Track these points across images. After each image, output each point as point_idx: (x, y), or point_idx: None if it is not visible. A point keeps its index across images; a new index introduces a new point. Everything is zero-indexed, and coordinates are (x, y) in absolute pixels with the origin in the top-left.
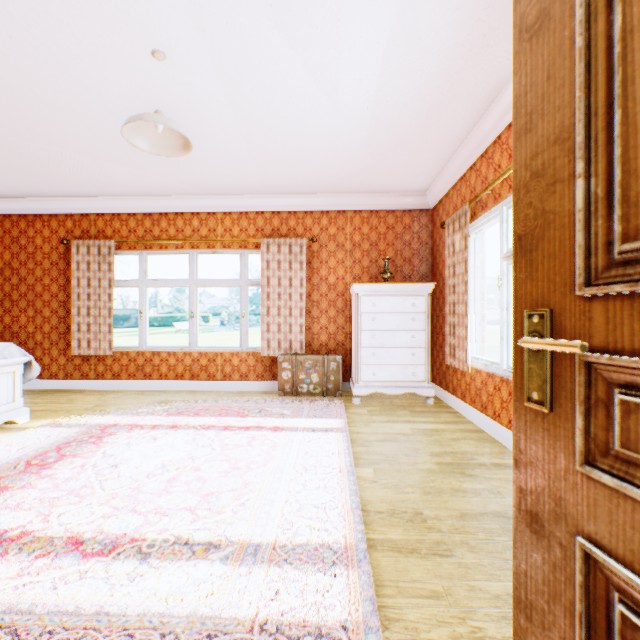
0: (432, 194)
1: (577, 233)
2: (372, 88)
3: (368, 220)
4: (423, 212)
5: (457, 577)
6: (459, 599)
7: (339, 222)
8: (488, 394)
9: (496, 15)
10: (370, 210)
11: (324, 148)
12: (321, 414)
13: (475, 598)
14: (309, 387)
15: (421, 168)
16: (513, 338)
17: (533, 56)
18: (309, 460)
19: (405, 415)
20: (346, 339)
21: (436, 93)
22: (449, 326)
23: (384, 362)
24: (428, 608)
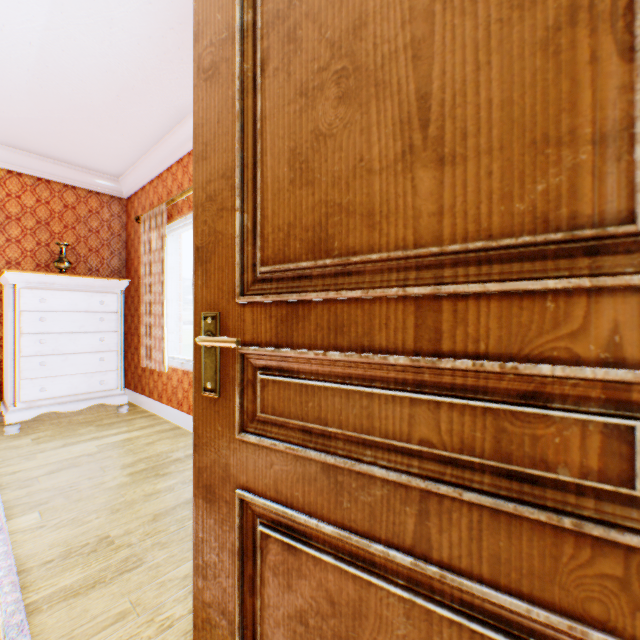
0: (127, 183)
1: (237, 254)
2: (39, 21)
3: (35, 189)
4: (116, 199)
5: (148, 582)
6: (150, 603)
7: None
8: (185, 391)
9: (190, 36)
10: (38, 177)
11: None
12: None
13: (166, 591)
14: None
15: (113, 149)
16: (194, 337)
17: (209, 97)
18: None
19: (91, 432)
20: None
21: (130, 76)
22: (146, 327)
23: (61, 373)
24: (114, 635)
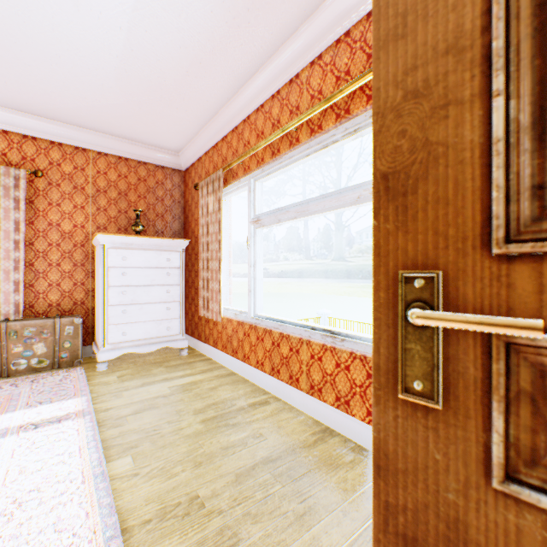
0: (186, 156)
1: (496, 170)
2: (129, 2)
3: (117, 166)
4: (176, 172)
5: None
6: None
7: (78, 160)
8: (239, 340)
9: None
10: (119, 156)
11: (56, 56)
12: (51, 396)
13: None
14: (31, 361)
15: (177, 126)
16: (374, 307)
17: None
18: (29, 481)
19: (162, 373)
20: (88, 297)
21: (199, 49)
22: (203, 280)
23: (137, 320)
24: None
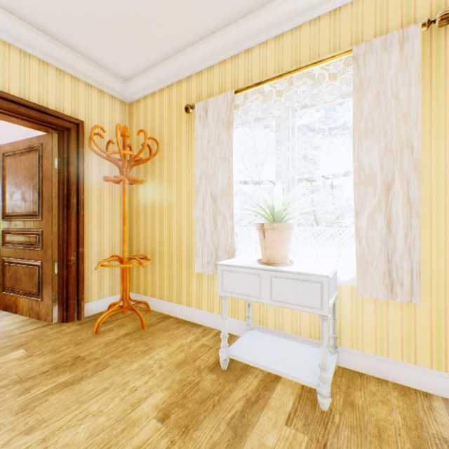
0: None
1: (3, 211)
2: None
3: None
4: None
5: None
6: None
7: None
8: None
9: None
10: None
11: None
12: None
13: None
14: None
15: None
16: None
17: None
18: None
19: None
20: None
21: None
22: None
23: None
24: None
